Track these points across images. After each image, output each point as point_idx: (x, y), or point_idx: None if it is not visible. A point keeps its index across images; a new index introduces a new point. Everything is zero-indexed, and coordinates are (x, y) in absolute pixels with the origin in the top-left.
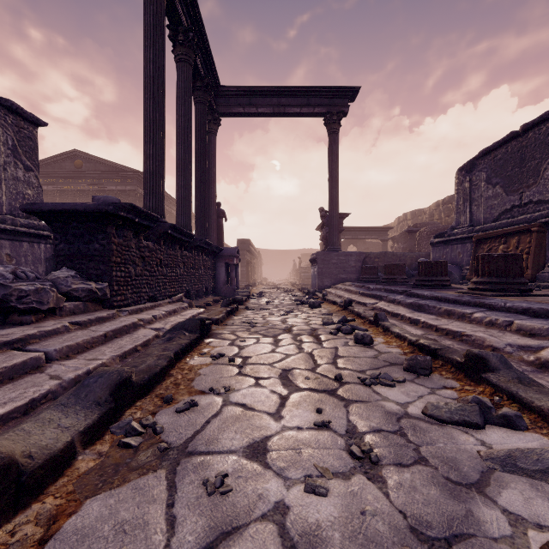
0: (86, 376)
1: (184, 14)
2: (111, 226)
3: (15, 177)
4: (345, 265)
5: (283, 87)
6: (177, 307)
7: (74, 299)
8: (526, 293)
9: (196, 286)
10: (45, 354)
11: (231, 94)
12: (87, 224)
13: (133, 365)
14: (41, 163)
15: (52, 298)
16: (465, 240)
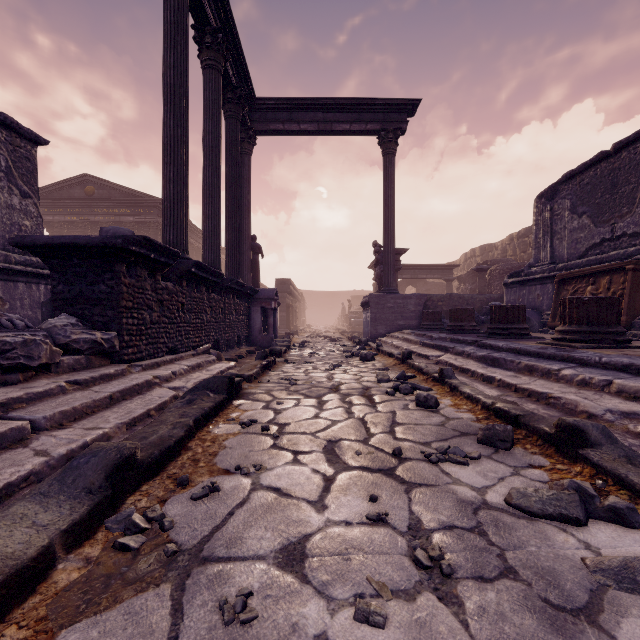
0: (81, 450)
1: (212, 11)
2: (121, 263)
3: (9, 205)
4: (403, 310)
5: (330, 100)
6: (202, 361)
7: (74, 353)
8: (623, 345)
9: (227, 335)
10: (32, 423)
11: (268, 108)
12: (90, 261)
13: (141, 436)
14: (46, 189)
15: (45, 351)
16: (545, 280)
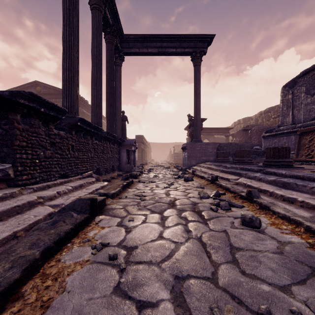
0: None
1: None
2: (14, 112)
3: None
4: (205, 151)
5: (164, 35)
6: (84, 182)
7: None
8: None
9: (105, 165)
10: None
11: (130, 40)
12: None
13: None
14: (16, 89)
15: None
16: (290, 133)
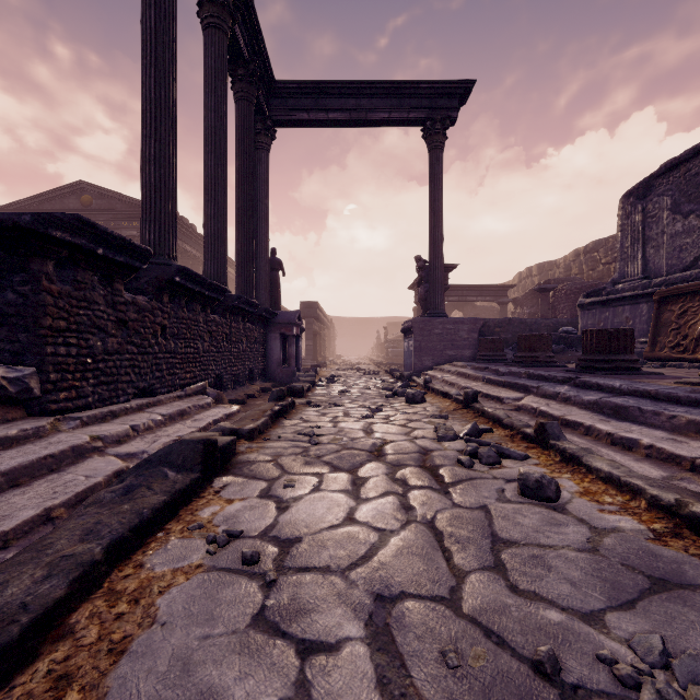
0: None
1: None
2: (41, 258)
3: None
4: (453, 337)
5: (364, 83)
6: (188, 406)
7: None
8: None
9: (234, 369)
10: None
11: (289, 93)
12: None
13: None
14: (36, 199)
15: None
16: (637, 299)
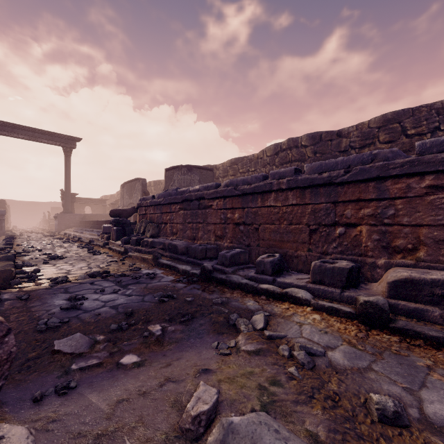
0: None
1: None
2: None
3: None
4: (73, 220)
5: (36, 129)
6: None
7: None
8: None
9: None
10: None
11: None
12: None
13: None
14: None
15: None
16: None
